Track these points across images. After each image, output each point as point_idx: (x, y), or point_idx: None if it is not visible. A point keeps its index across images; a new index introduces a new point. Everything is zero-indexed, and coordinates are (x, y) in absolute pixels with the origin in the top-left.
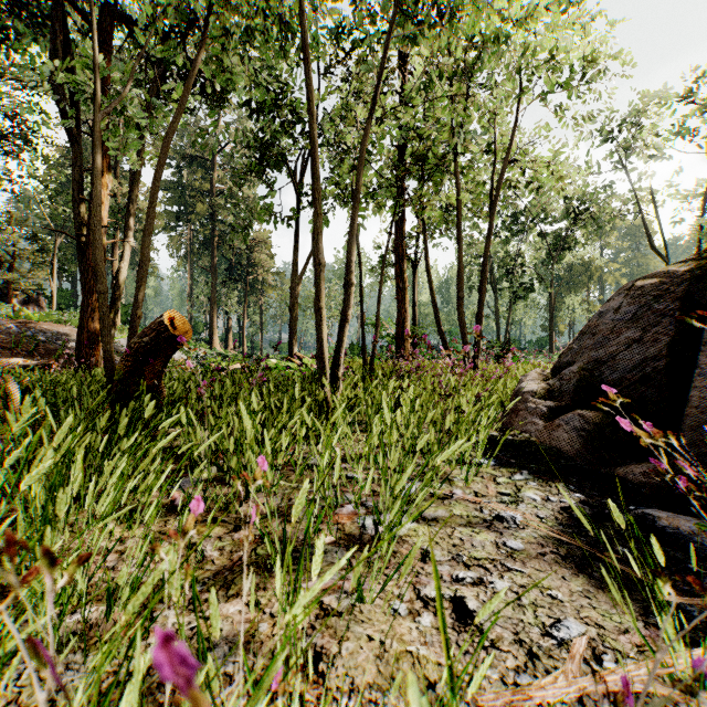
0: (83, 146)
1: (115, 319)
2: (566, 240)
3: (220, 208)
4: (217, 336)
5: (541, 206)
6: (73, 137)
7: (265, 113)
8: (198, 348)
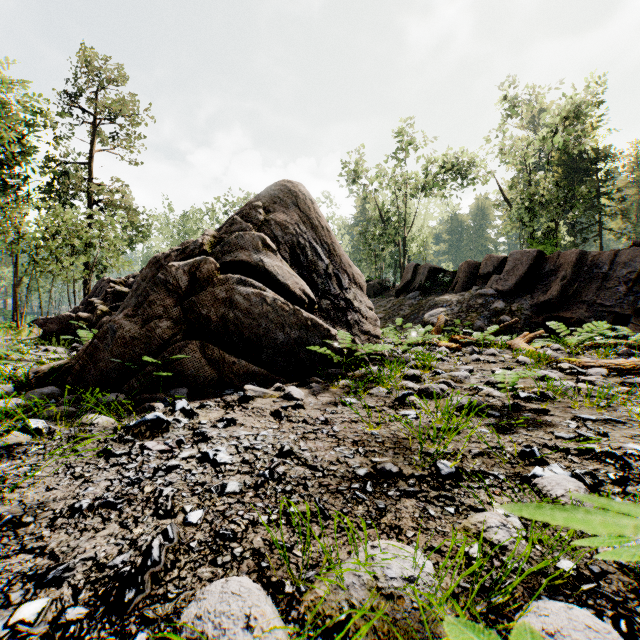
0: None
1: None
2: None
3: None
4: None
5: None
6: None
7: None
8: None
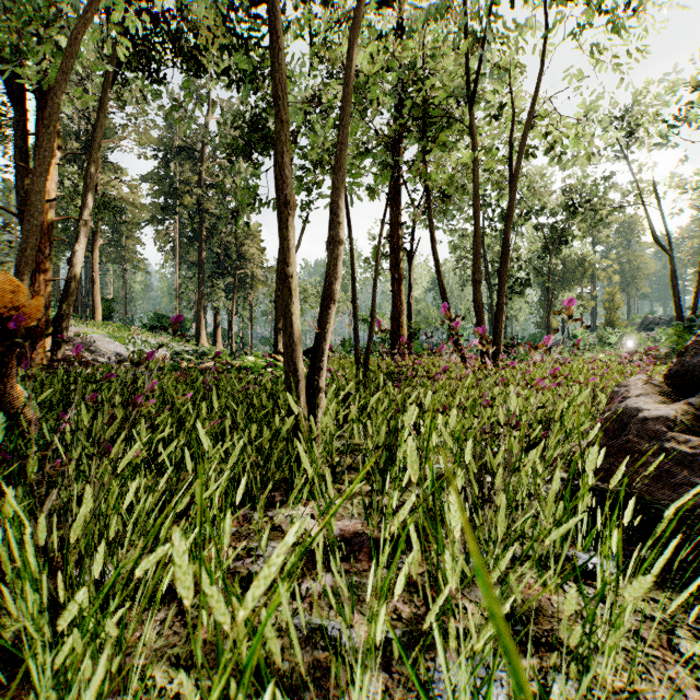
0: (67, 137)
1: (69, 310)
2: (562, 233)
3: (207, 199)
4: (204, 332)
5: (538, 198)
6: (16, 96)
7: (247, 82)
8: (184, 344)
